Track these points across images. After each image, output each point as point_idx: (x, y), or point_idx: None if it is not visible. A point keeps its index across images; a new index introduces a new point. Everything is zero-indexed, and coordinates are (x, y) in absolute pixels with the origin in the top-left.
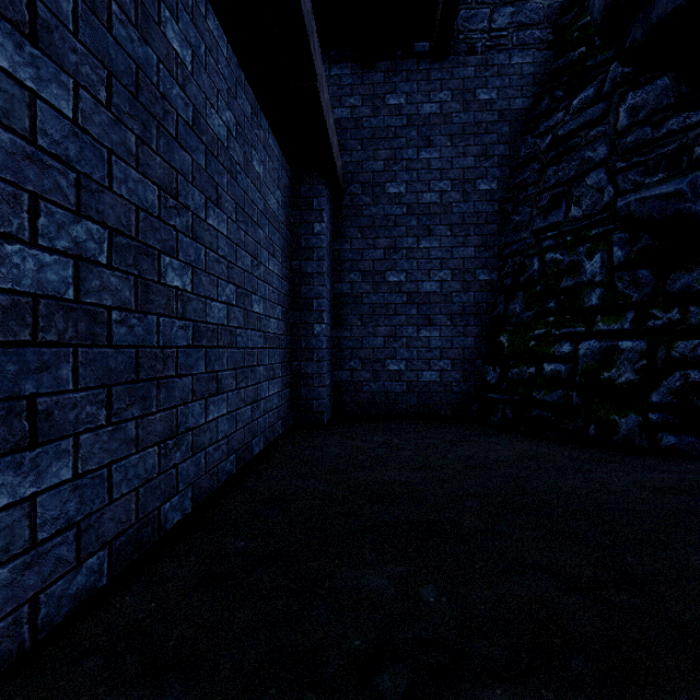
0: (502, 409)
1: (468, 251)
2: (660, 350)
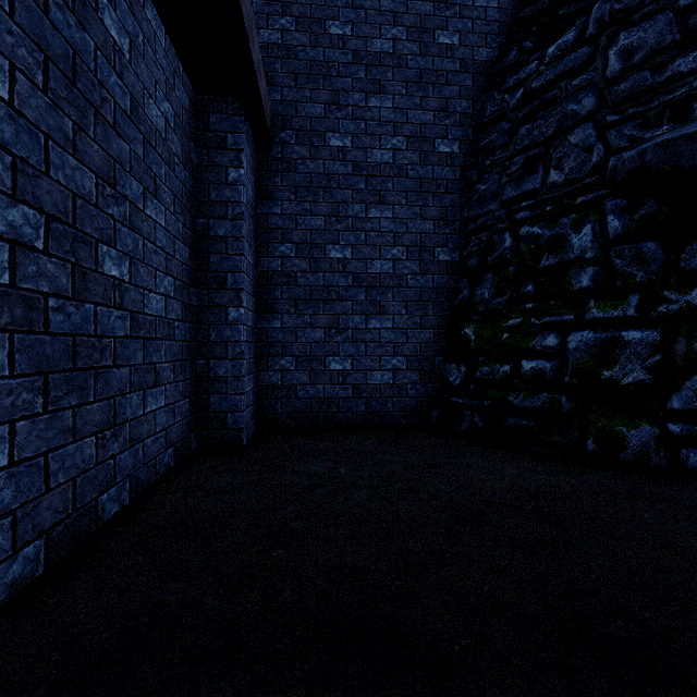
0: (470, 417)
1: (426, 224)
2: (679, 342)
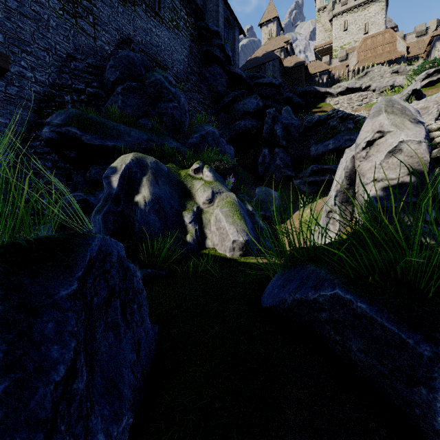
0: None
1: None
2: None
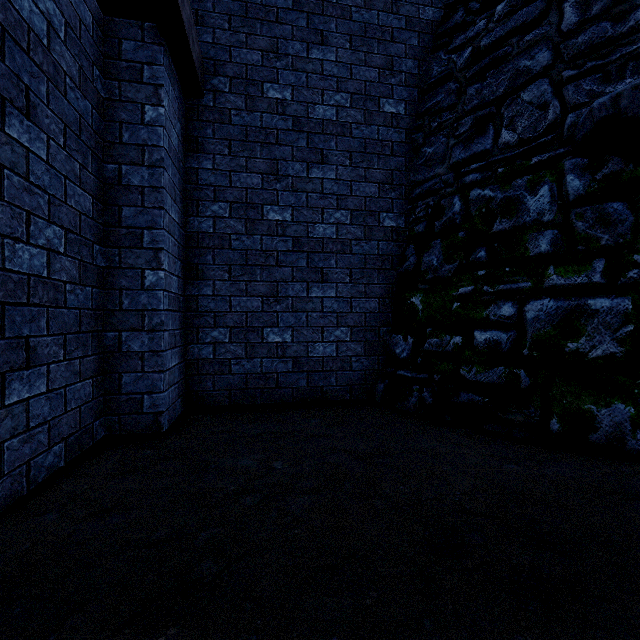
0: (418, 392)
1: (371, 187)
2: None
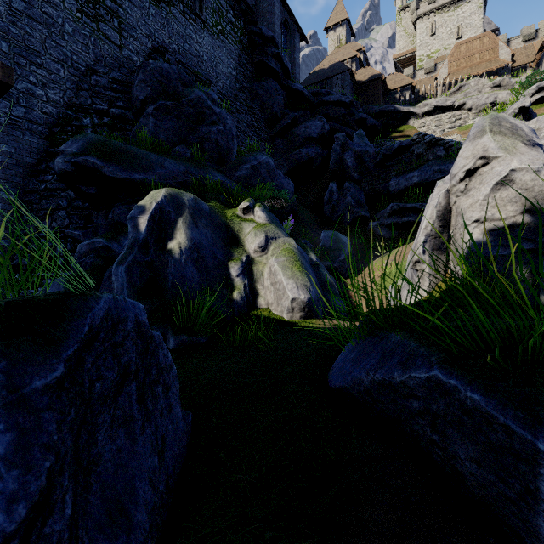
0: None
1: None
2: None
